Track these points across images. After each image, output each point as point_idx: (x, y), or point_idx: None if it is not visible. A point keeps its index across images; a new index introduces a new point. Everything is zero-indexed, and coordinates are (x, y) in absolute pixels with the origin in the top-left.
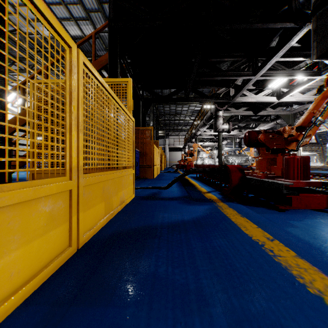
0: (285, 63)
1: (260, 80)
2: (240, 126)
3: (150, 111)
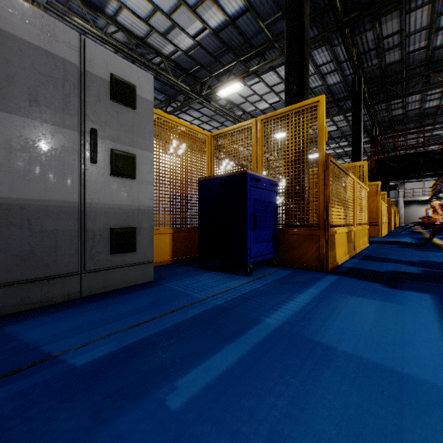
0: None
1: None
2: None
3: None
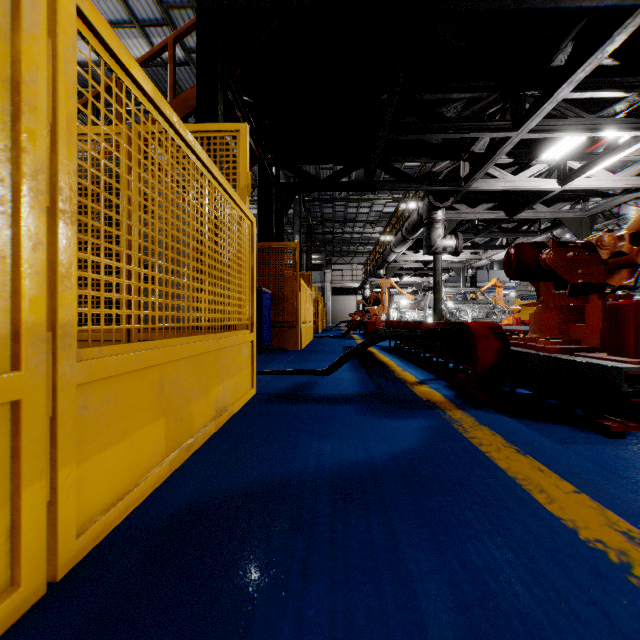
0: (580, 105)
1: (523, 145)
2: (477, 244)
3: (295, 214)
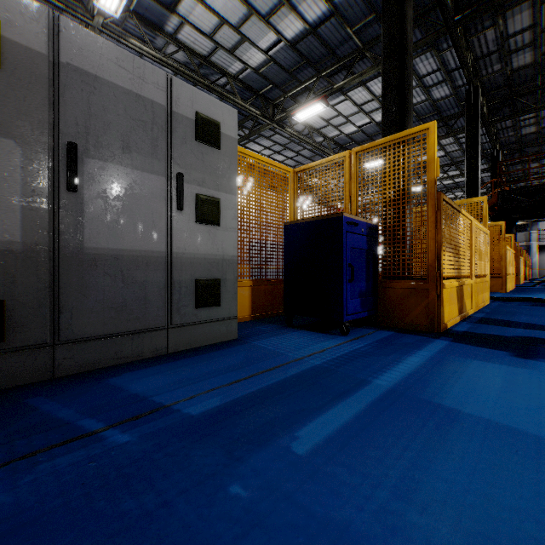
0: None
1: None
2: None
3: None
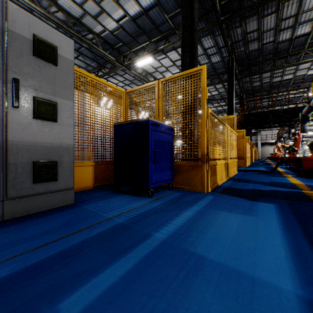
0: None
1: None
2: None
3: None
